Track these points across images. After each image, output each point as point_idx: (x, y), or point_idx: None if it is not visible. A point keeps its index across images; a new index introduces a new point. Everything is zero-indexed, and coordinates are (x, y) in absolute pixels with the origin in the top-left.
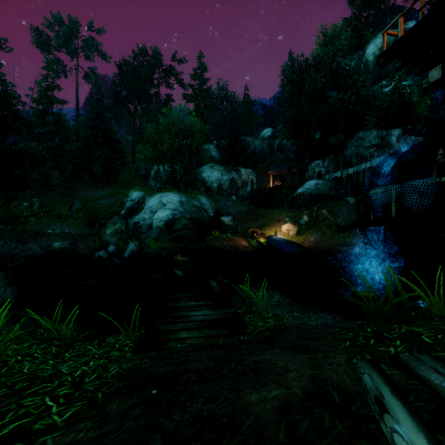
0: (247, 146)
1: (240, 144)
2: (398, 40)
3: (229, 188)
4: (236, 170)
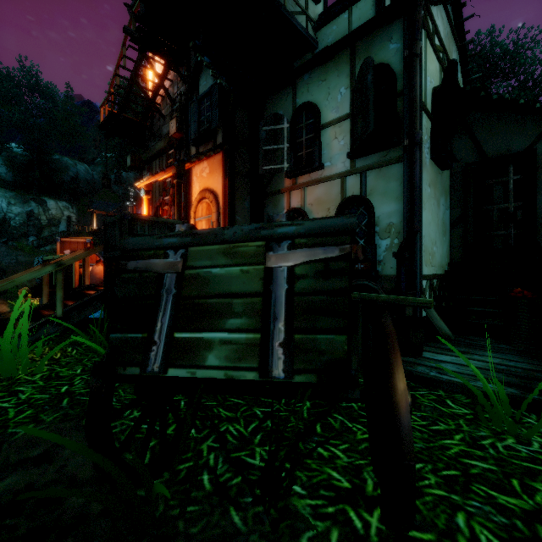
0: (60, 170)
1: (52, 164)
2: (104, 121)
3: (23, 226)
4: (39, 200)
